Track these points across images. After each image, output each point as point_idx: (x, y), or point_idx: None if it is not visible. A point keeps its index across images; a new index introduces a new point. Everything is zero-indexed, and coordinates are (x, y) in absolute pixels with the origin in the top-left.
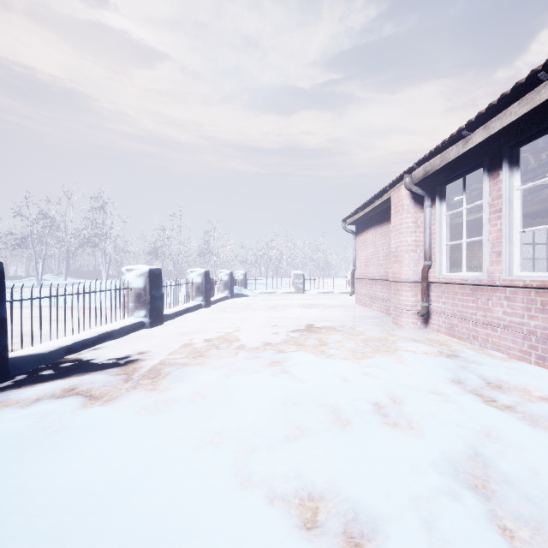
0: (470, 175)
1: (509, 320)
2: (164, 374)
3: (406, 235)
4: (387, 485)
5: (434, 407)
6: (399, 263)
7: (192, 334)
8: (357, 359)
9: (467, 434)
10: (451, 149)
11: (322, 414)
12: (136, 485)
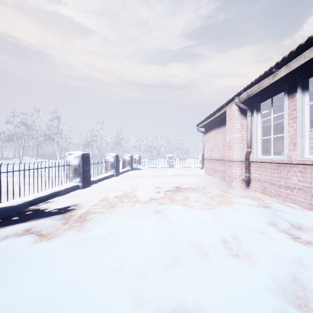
0: (274, 97)
1: (301, 185)
2: (89, 219)
3: (236, 133)
4: (238, 305)
5: (261, 243)
6: (231, 150)
7: (107, 192)
8: (208, 209)
9: (287, 263)
10: (265, 80)
11: (189, 248)
12: (61, 306)
